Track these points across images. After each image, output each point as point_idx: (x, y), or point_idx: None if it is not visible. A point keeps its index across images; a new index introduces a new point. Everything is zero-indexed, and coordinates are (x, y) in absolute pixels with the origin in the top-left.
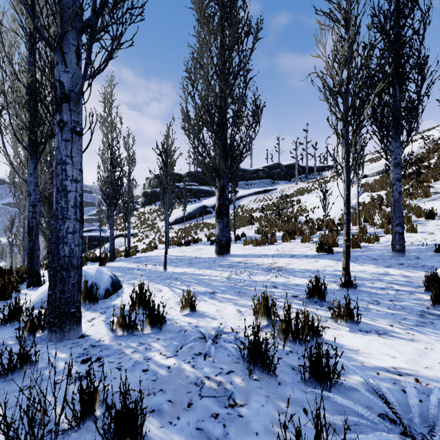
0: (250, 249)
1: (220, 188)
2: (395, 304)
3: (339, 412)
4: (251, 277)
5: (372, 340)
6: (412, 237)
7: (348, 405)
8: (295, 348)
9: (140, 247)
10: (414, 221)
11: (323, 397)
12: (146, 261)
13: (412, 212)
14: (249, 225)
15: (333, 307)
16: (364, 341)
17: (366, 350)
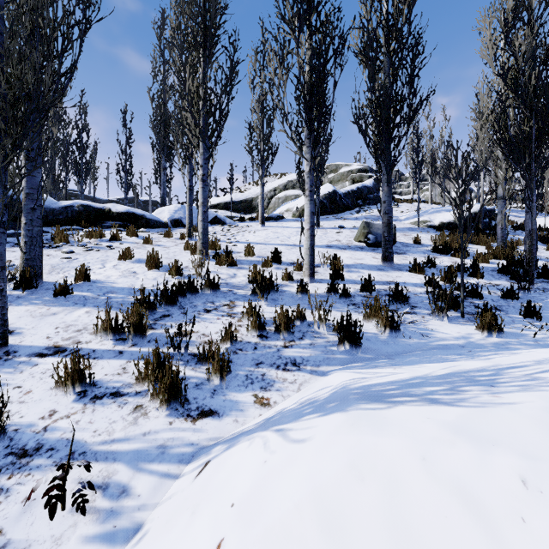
0: None
1: None
2: None
3: None
4: None
5: None
6: None
7: None
8: None
9: None
10: None
11: None
12: None
13: None
14: None
15: None
16: None
17: None
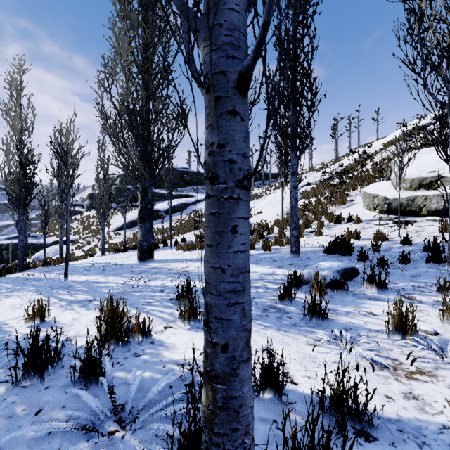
0: (178, 254)
1: (142, 191)
2: (253, 301)
3: (78, 408)
4: (149, 282)
5: (198, 336)
6: (317, 240)
7: (87, 400)
8: (114, 351)
9: (77, 254)
10: (326, 225)
11: (80, 395)
12: (58, 270)
13: (326, 217)
14: (195, 230)
15: (180, 307)
16: (189, 337)
17: (180, 346)
